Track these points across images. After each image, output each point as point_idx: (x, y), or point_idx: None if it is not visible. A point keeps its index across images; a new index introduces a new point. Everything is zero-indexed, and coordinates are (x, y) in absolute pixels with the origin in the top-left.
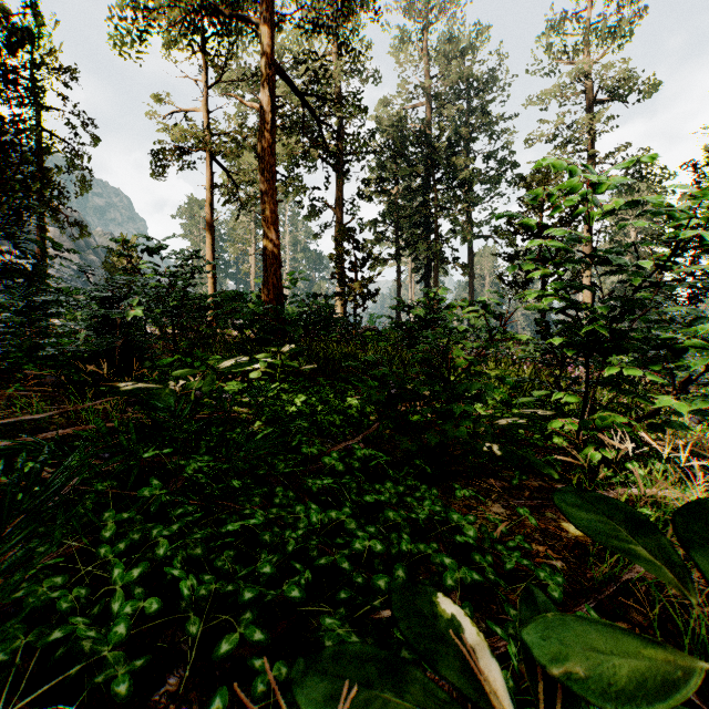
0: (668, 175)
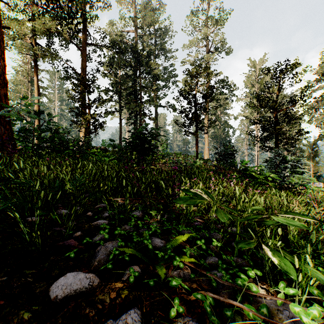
0: (236, 88)
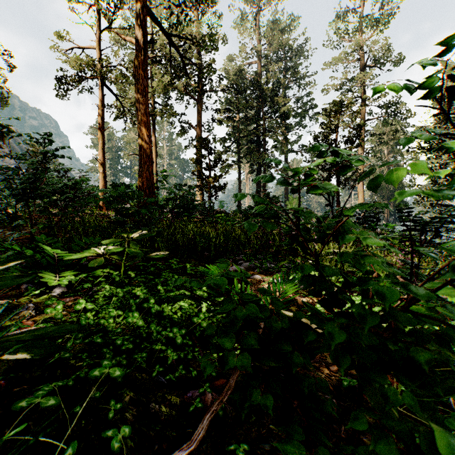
0: (411, 114)
